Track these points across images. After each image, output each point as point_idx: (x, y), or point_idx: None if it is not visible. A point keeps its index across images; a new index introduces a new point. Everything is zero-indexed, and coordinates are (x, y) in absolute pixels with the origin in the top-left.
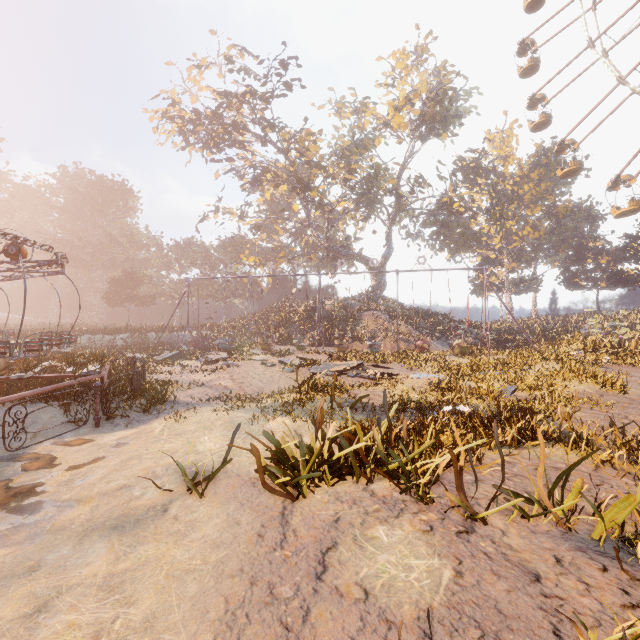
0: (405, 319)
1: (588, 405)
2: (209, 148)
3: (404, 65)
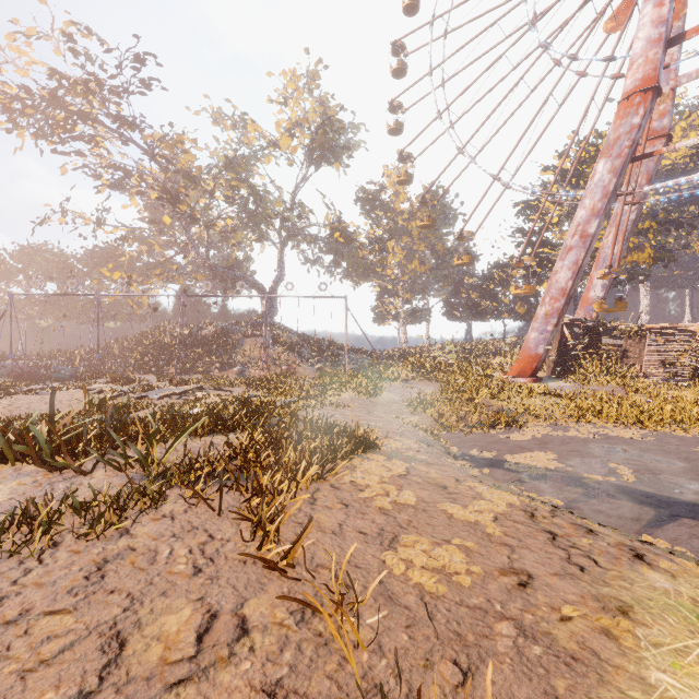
0: (287, 345)
1: (334, 408)
2: (45, 136)
3: (296, 86)
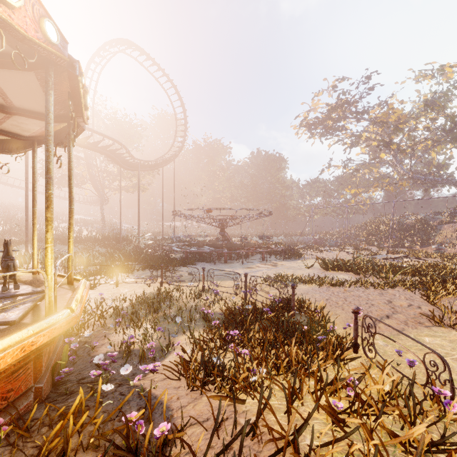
0: None
1: None
2: (323, 135)
3: None
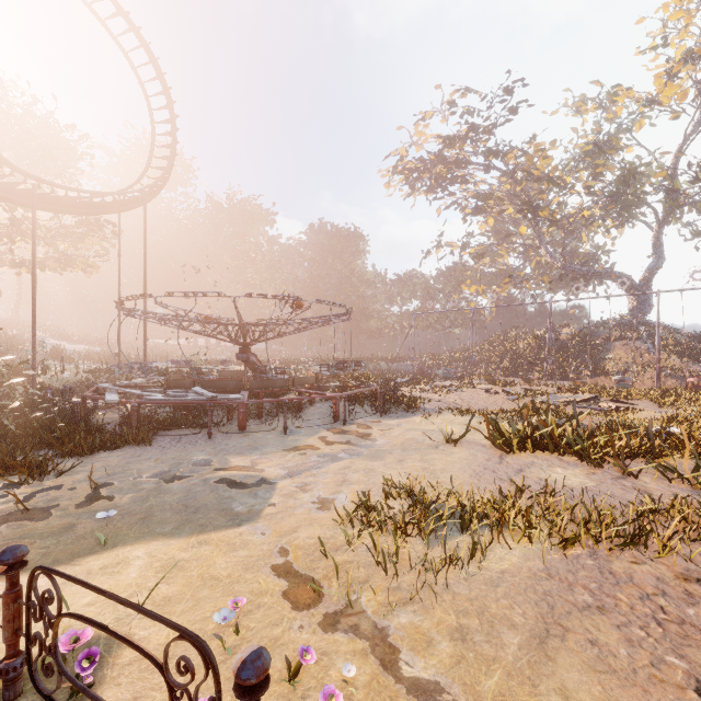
0: (679, 350)
1: None
2: (432, 190)
3: (683, 13)
